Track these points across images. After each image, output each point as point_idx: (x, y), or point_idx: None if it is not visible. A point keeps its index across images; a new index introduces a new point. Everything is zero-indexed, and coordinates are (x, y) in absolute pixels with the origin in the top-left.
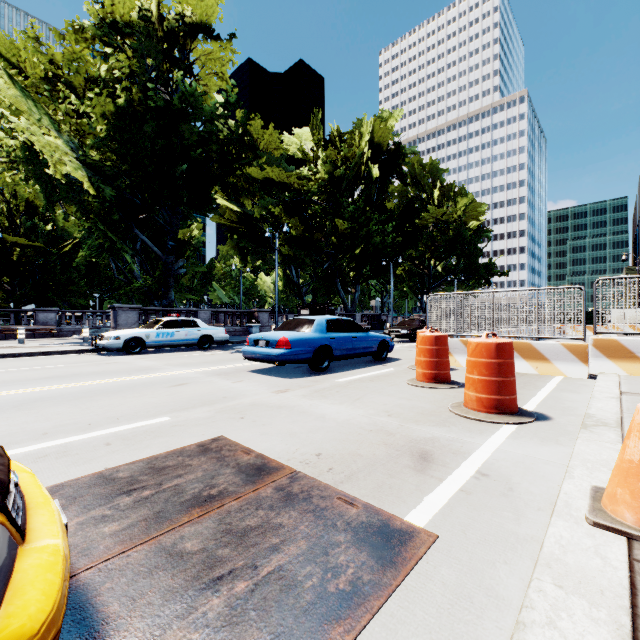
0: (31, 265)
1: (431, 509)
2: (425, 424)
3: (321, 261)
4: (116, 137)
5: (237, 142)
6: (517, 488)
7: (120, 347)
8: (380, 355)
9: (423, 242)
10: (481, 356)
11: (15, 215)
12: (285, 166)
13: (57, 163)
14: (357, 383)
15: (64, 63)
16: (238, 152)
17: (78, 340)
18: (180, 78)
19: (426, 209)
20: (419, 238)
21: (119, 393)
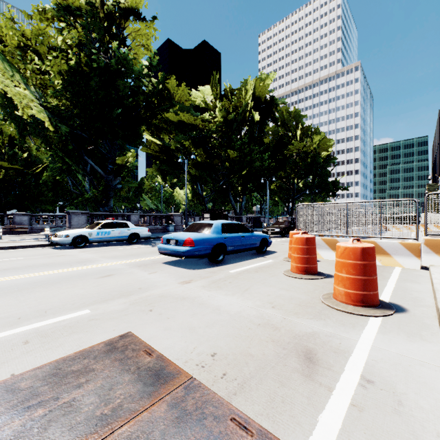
0: (13, 182)
1: (328, 436)
2: (304, 317)
3: (218, 179)
4: (69, 89)
5: (158, 94)
6: (406, 401)
7: (69, 243)
8: (261, 249)
9: (289, 166)
10: (349, 258)
11: (1, 146)
12: (193, 112)
13: (25, 107)
14: (245, 274)
15: (32, 36)
16: (159, 101)
17: (43, 236)
18: (116, 47)
19: (291, 143)
20: (287, 163)
21: (56, 284)
